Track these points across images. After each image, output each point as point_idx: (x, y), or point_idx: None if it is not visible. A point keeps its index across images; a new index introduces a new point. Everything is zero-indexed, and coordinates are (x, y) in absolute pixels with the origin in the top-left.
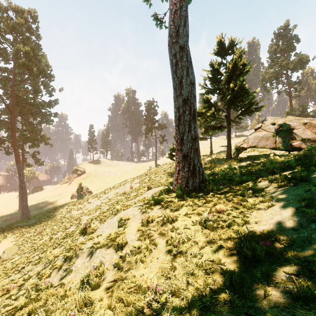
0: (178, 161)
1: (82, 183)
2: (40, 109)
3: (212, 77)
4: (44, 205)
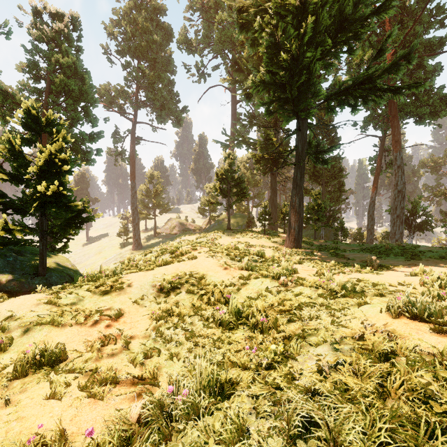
0: (134, 241)
1: None
2: None
3: (146, 190)
4: None
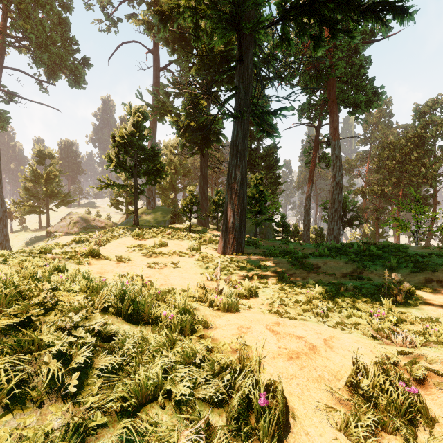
0: None
1: None
2: None
3: (32, 173)
4: None
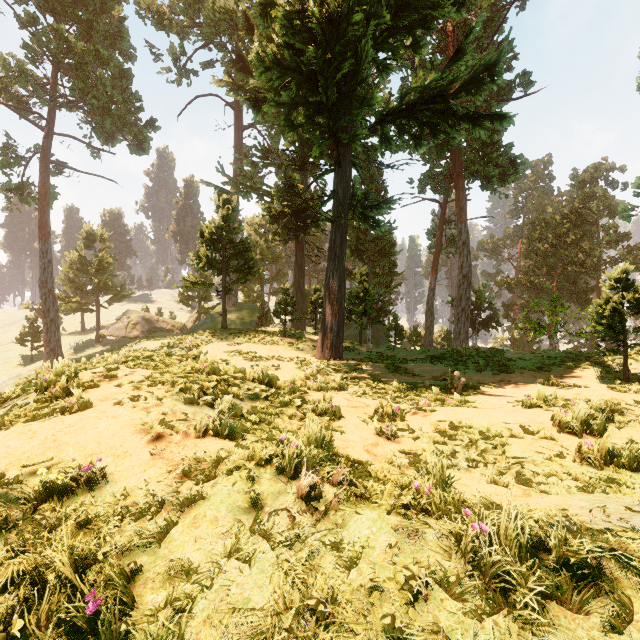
0: (48, 353)
1: None
2: None
3: (79, 260)
4: None
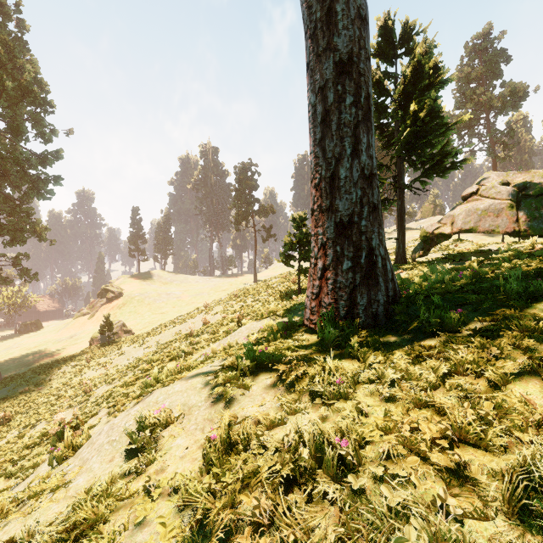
0: (323, 241)
1: (115, 315)
2: (26, 169)
3: None
4: (36, 358)
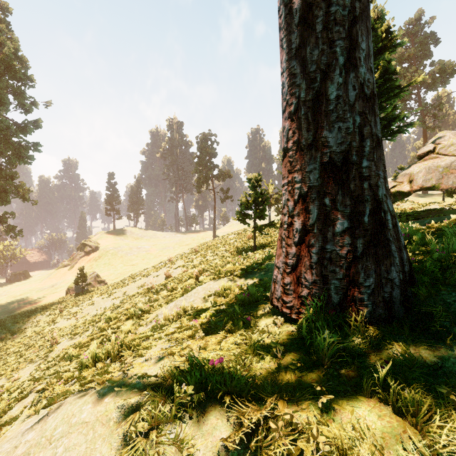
0: (303, 191)
1: (91, 266)
2: (9, 137)
3: None
4: (19, 305)
